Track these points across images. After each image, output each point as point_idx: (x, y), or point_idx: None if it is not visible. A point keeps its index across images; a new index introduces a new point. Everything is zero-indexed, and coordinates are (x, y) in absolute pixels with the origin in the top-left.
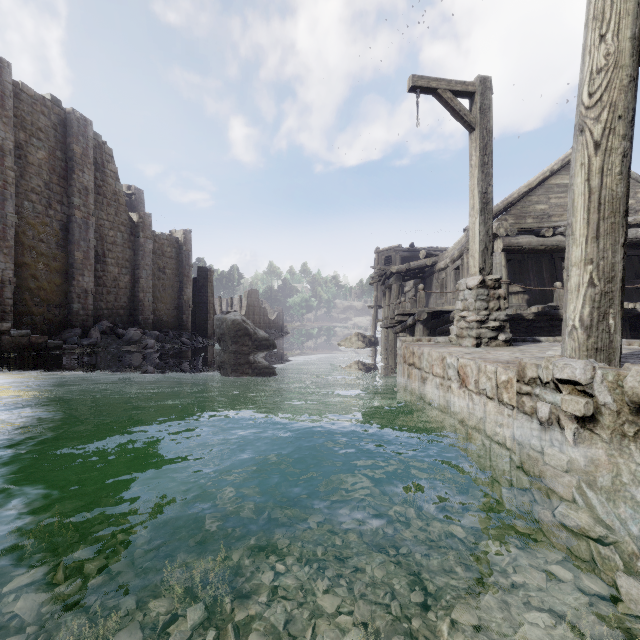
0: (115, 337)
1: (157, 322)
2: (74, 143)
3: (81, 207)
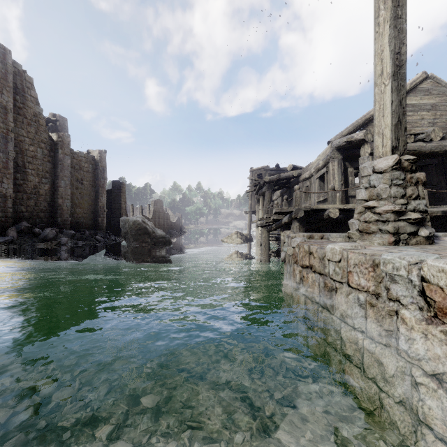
0: (32, 235)
1: (75, 223)
2: None
3: None
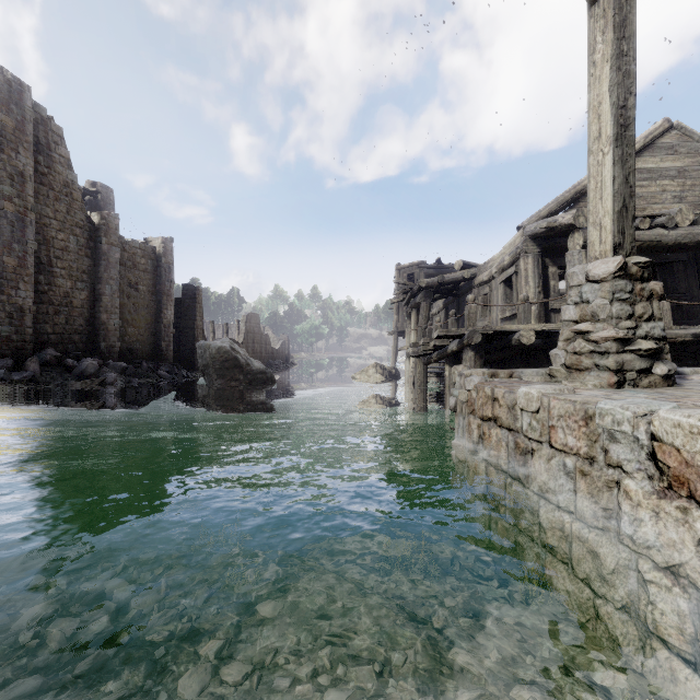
0: (63, 370)
1: (127, 351)
2: (3, 112)
3: (14, 198)
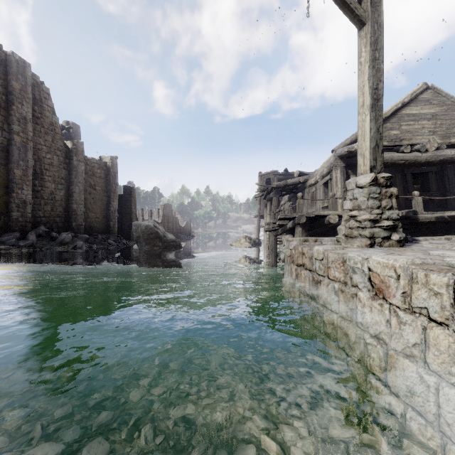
0: (50, 239)
1: (89, 228)
2: (13, 80)
3: (20, 133)
